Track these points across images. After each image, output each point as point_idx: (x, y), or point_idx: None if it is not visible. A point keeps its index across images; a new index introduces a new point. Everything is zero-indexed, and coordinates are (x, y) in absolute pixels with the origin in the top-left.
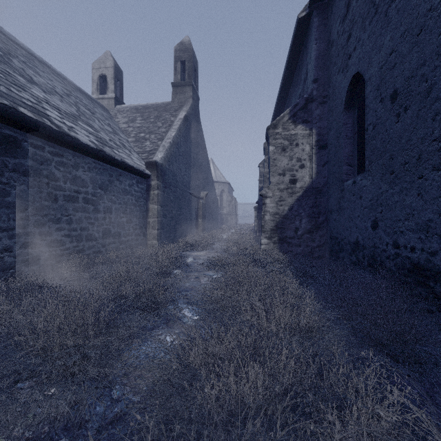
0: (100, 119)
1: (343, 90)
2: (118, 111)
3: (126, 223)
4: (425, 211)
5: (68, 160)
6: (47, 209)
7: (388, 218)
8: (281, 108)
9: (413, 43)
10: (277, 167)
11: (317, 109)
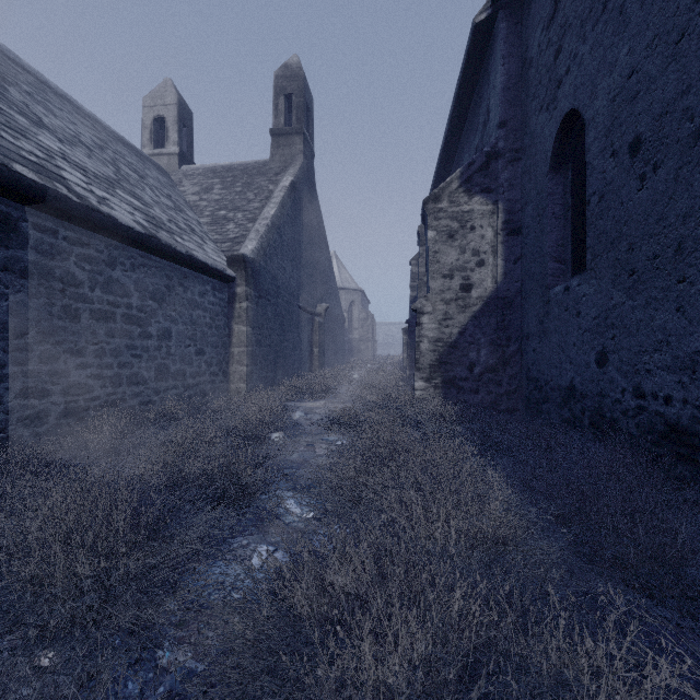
0: (154, 187)
1: (548, 139)
2: (184, 175)
3: (195, 355)
4: (690, 337)
5: (98, 252)
6: (61, 333)
7: (626, 348)
8: (446, 170)
9: (668, 56)
10: (440, 265)
11: (505, 171)
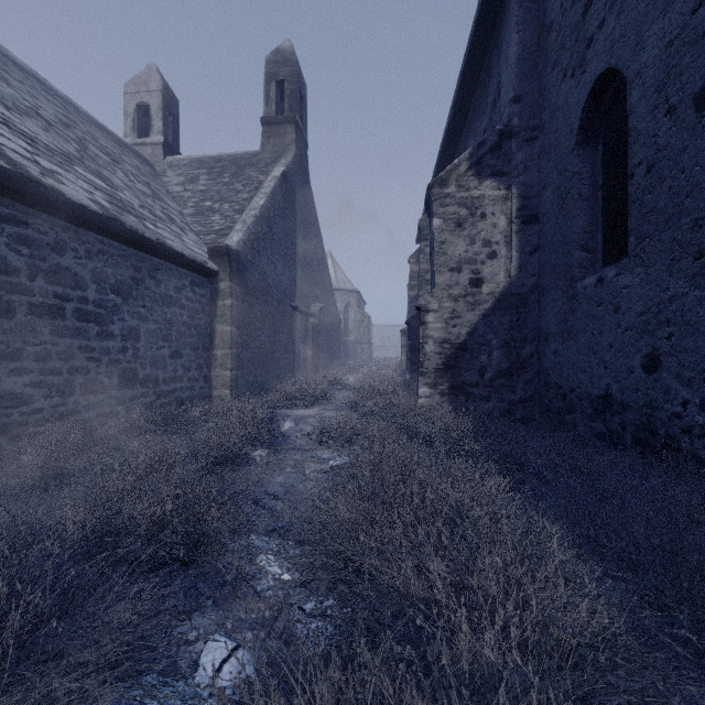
0: (129, 172)
1: (574, 109)
2: (168, 165)
3: (170, 359)
4: None
5: (40, 233)
6: None
7: (689, 350)
8: (448, 161)
9: None
10: (447, 257)
11: (520, 152)
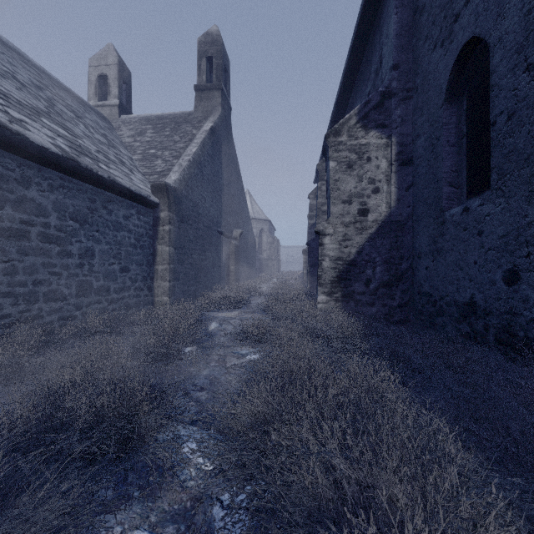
0: (89, 126)
1: (443, 73)
2: (122, 122)
3: (119, 272)
4: None
5: (8, 170)
6: None
7: None
8: (339, 119)
9: None
10: (340, 192)
11: (398, 108)
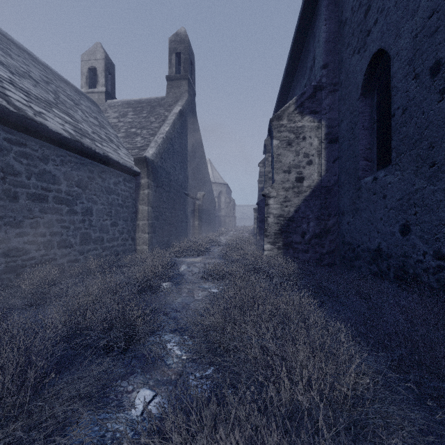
0: (85, 111)
1: (359, 73)
2: (108, 106)
3: (110, 226)
4: None
5: (33, 150)
6: (2, 210)
7: (427, 222)
8: (283, 103)
9: None
10: (281, 164)
11: (326, 99)
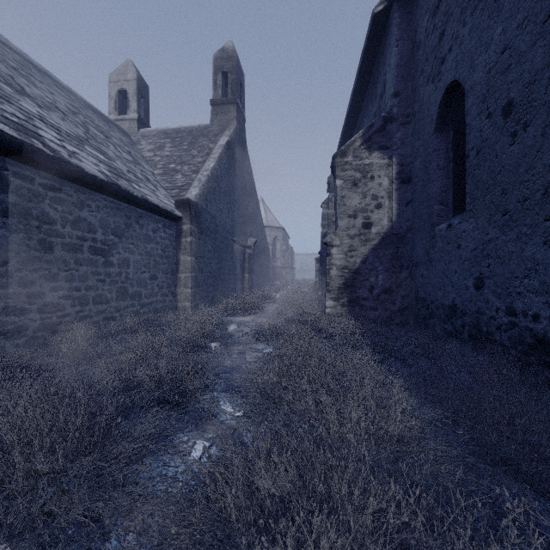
0: (116, 145)
1: (434, 105)
2: (142, 136)
3: (149, 280)
4: None
5: (68, 196)
6: (37, 262)
7: (500, 275)
8: (350, 132)
9: (536, 34)
10: (346, 207)
11: (398, 132)
